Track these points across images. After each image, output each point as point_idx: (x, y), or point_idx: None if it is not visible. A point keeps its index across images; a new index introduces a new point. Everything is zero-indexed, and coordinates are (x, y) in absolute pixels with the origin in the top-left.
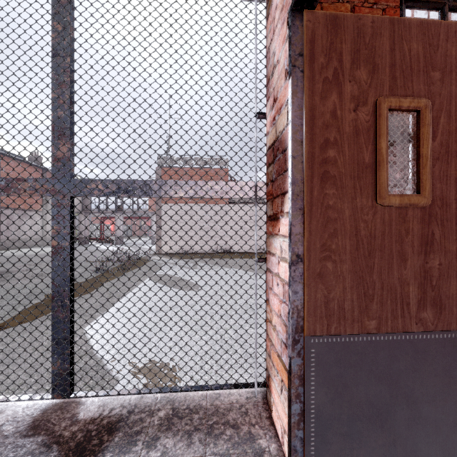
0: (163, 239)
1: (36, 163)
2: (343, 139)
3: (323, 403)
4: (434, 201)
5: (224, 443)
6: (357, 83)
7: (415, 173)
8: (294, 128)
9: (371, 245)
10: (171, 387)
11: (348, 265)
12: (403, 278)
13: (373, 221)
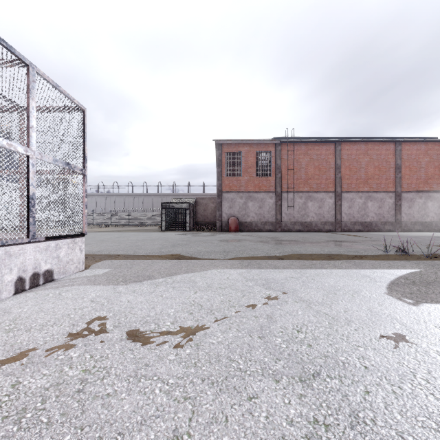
0: None
1: None
2: None
3: None
4: None
5: None
6: None
7: None
8: None
9: None
10: None
11: None
12: None
13: None
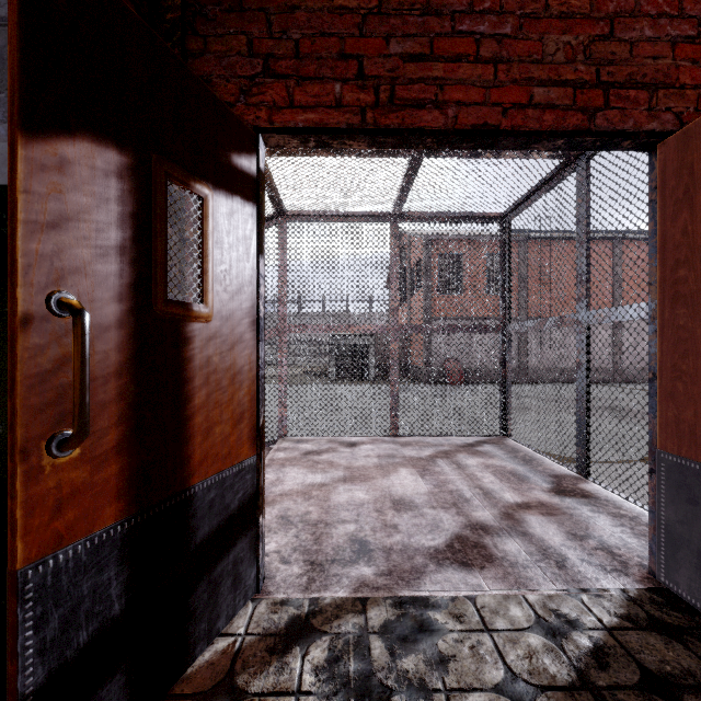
0: None
1: None
2: (694, 254)
3: (672, 520)
4: None
5: (636, 541)
6: None
7: None
8: (650, 258)
9: None
10: None
11: (700, 388)
12: None
13: None
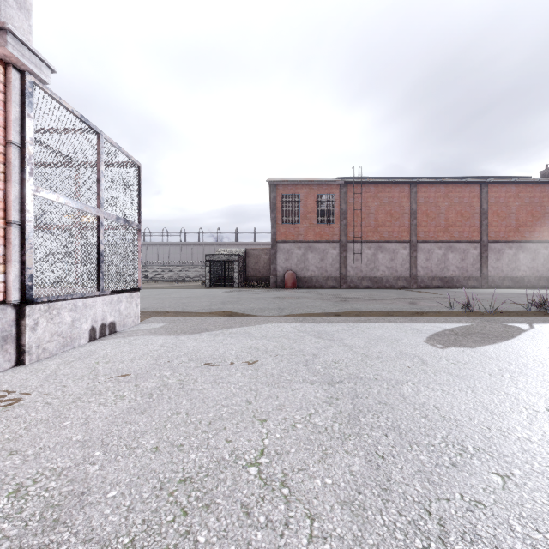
0: None
1: None
2: None
3: None
4: None
5: None
6: None
7: None
8: None
9: None
10: (72, 294)
11: None
12: None
13: None
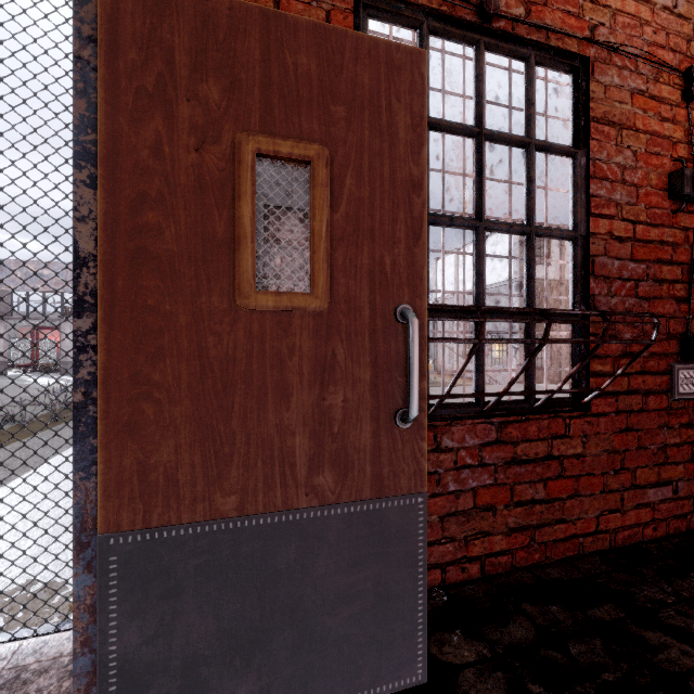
0: None
1: None
2: (176, 196)
3: (134, 647)
4: (336, 304)
5: None
6: (202, 105)
7: (309, 260)
8: (79, 168)
9: (229, 374)
10: None
11: (186, 407)
12: (284, 425)
13: (232, 334)
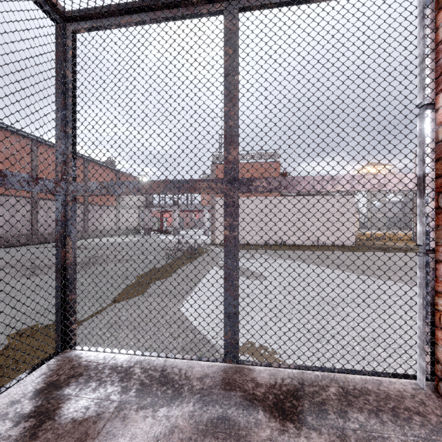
0: (217, 231)
1: (111, 167)
2: None
3: None
4: None
5: (419, 427)
6: None
7: None
8: None
9: None
10: (325, 367)
11: None
12: None
13: None
